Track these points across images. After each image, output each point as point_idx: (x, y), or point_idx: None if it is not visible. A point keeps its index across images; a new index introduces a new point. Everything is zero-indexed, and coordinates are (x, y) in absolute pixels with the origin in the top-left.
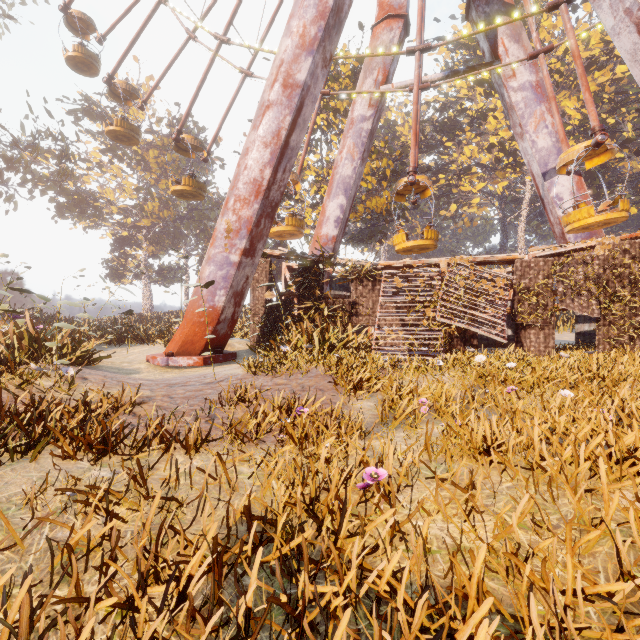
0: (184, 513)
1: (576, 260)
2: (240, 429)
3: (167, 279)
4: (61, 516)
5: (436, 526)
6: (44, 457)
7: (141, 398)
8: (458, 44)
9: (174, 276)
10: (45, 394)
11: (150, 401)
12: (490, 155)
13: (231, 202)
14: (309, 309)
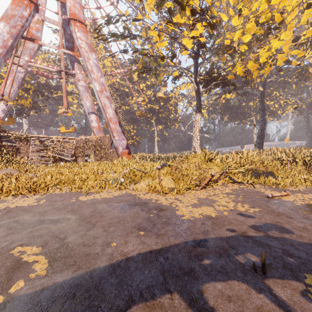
0: None
1: (90, 140)
2: None
3: None
4: None
5: None
6: None
7: None
8: None
9: None
10: None
11: None
12: None
13: None
14: None
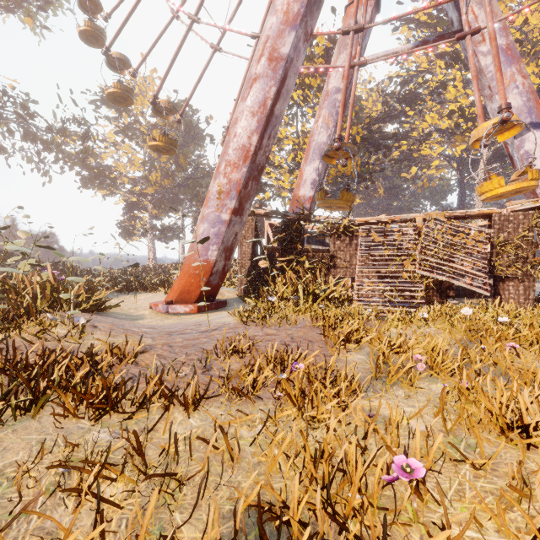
0: (184, 494)
1: None
2: (237, 384)
3: (167, 236)
4: (53, 495)
5: (490, 539)
6: (47, 414)
7: (143, 346)
8: (419, 23)
9: (173, 234)
10: (59, 342)
11: (151, 350)
12: (450, 121)
13: (222, 167)
14: (290, 262)
